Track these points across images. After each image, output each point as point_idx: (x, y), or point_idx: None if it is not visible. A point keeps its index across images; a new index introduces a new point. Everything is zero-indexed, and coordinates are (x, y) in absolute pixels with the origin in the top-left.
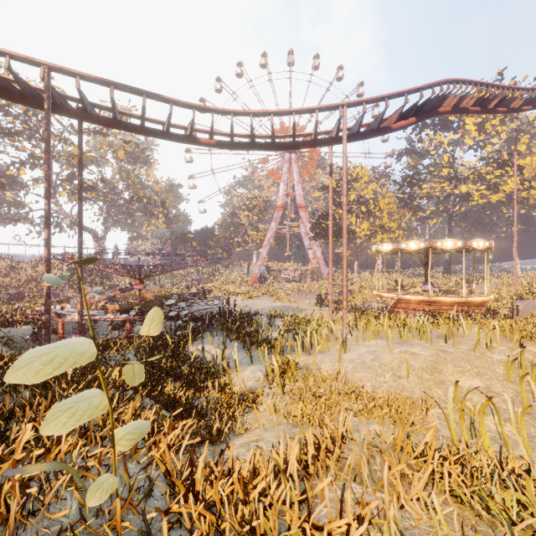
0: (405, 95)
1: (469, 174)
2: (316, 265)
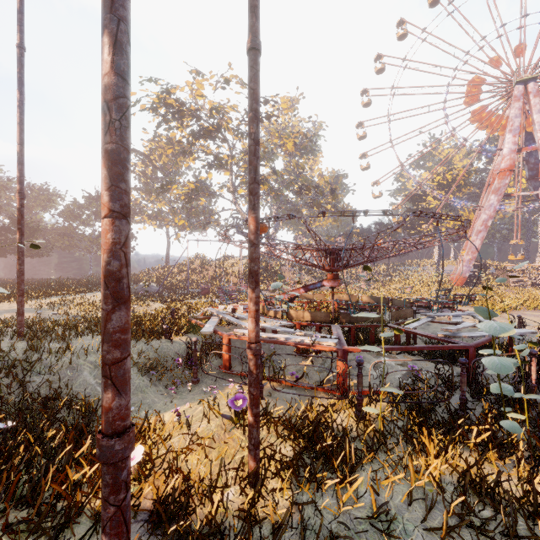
0: None
1: None
2: None
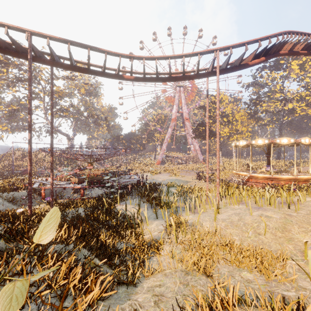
0: (259, 41)
1: (294, 96)
2: (195, 153)
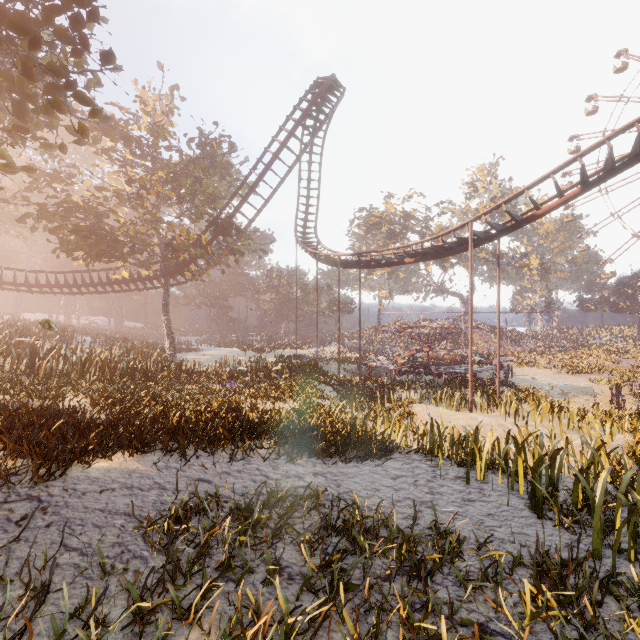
0: (525, 191)
1: None
2: None
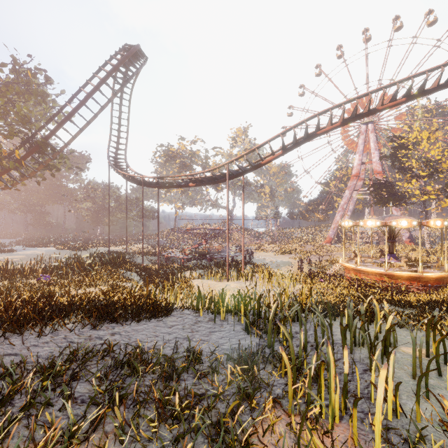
0: (256, 149)
1: None
2: None
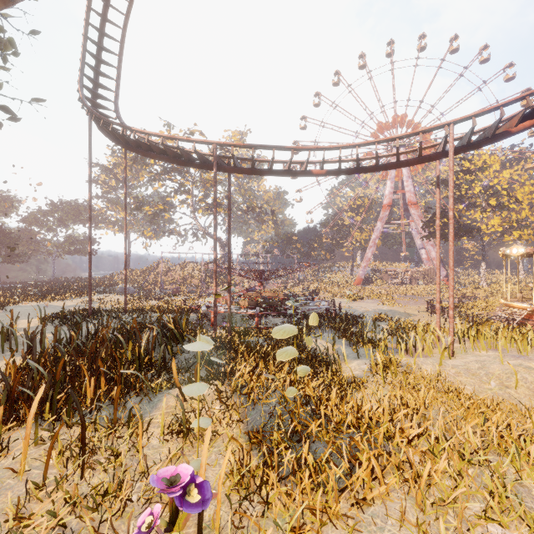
0: (527, 98)
1: None
2: (430, 266)
